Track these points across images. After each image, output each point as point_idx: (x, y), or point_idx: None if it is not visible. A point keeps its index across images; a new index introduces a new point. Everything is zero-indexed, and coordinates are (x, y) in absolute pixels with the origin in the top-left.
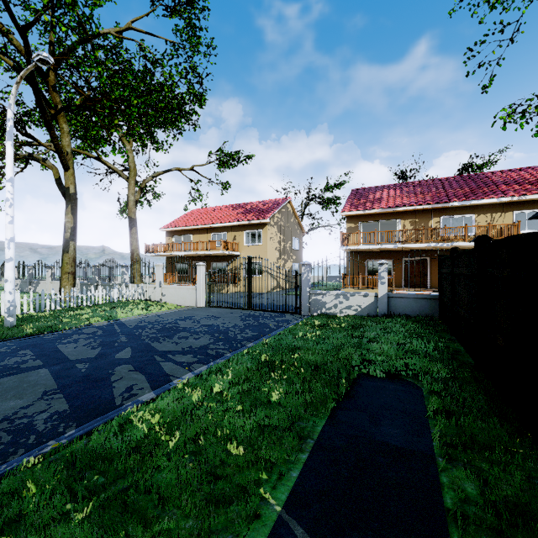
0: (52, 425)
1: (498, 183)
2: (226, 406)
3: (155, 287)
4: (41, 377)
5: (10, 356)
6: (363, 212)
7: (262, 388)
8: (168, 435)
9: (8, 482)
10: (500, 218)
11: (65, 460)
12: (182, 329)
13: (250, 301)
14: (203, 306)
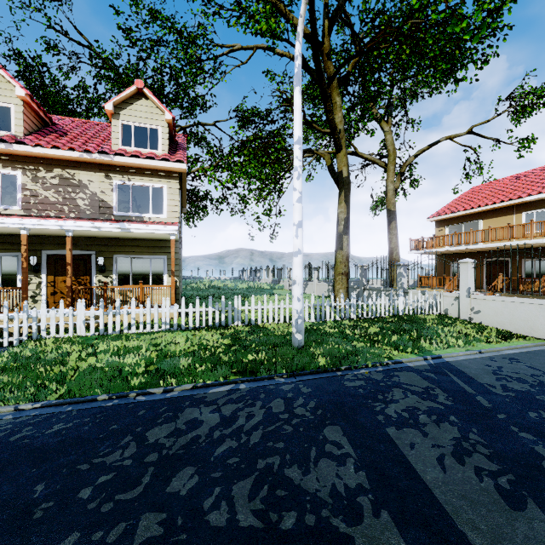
0: None
1: None
2: None
3: (458, 296)
4: None
5: (314, 447)
6: None
7: None
8: None
9: None
10: None
11: None
12: None
13: None
14: None
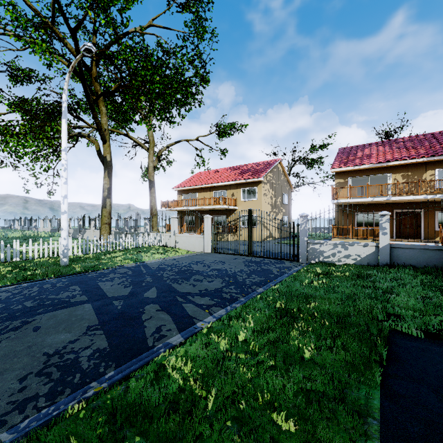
0: (94, 364)
1: None
2: (256, 359)
3: (171, 235)
4: (86, 311)
5: (63, 291)
6: (353, 168)
7: (290, 341)
8: (203, 390)
9: (55, 429)
10: None
11: (106, 411)
12: (196, 272)
13: (250, 248)
14: (209, 252)
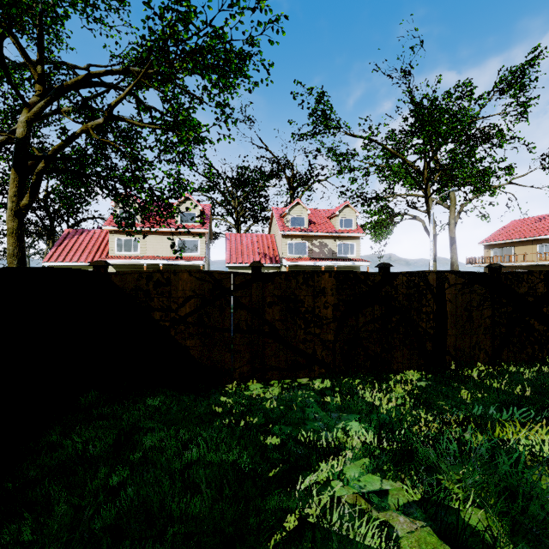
0: None
1: None
2: None
3: None
4: None
5: None
6: None
7: None
8: None
9: None
10: None
11: None
12: None
13: None
14: None
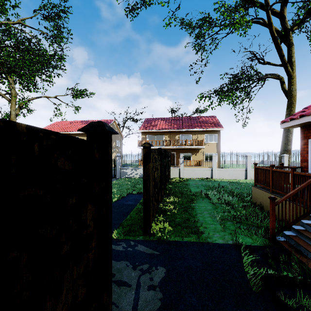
0: None
1: (201, 122)
2: None
3: None
4: None
5: None
6: (148, 130)
7: None
8: None
9: None
10: (200, 136)
11: None
12: None
13: None
14: None
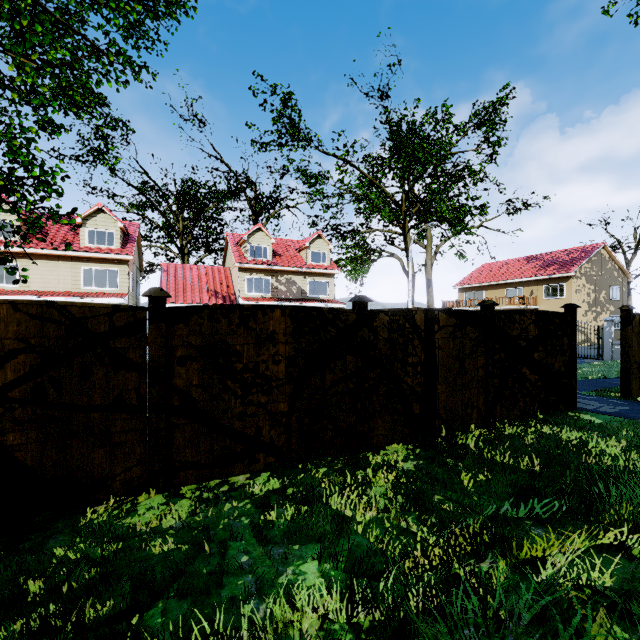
0: None
1: None
2: None
3: None
4: None
5: None
6: None
7: None
8: None
9: None
10: None
11: None
12: None
13: None
14: None
